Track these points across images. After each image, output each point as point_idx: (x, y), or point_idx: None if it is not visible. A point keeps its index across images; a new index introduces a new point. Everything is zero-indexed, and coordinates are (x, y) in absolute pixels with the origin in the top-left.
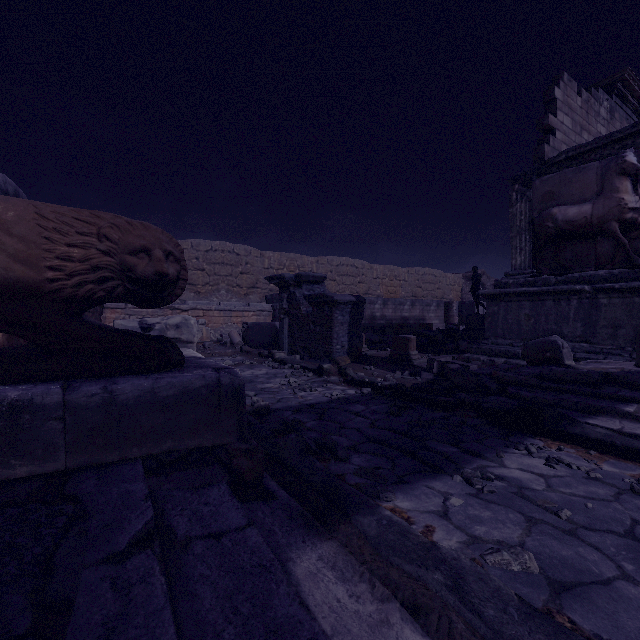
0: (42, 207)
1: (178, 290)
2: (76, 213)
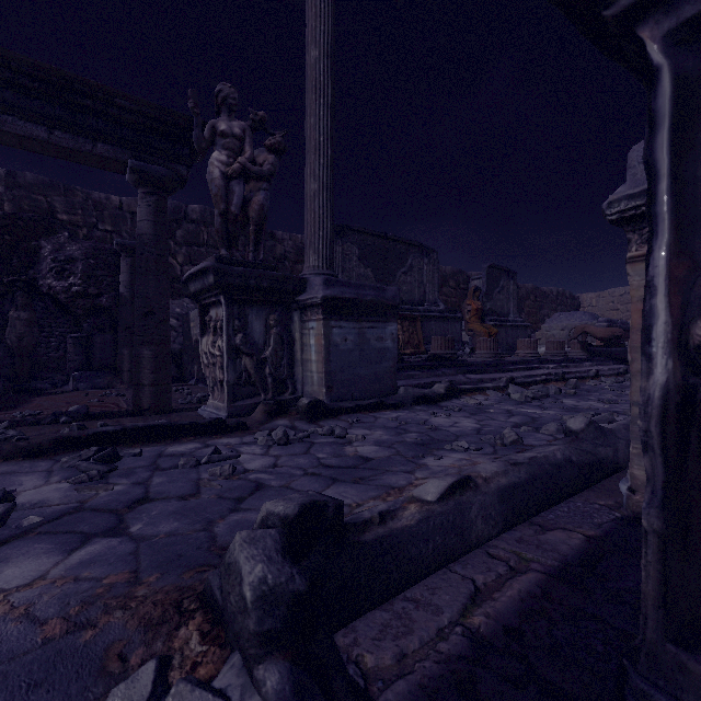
0: (605, 329)
1: (622, 337)
2: (608, 329)
